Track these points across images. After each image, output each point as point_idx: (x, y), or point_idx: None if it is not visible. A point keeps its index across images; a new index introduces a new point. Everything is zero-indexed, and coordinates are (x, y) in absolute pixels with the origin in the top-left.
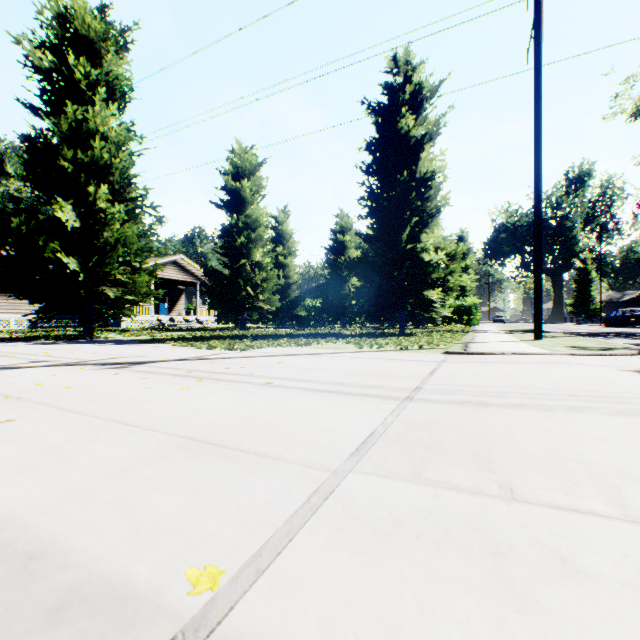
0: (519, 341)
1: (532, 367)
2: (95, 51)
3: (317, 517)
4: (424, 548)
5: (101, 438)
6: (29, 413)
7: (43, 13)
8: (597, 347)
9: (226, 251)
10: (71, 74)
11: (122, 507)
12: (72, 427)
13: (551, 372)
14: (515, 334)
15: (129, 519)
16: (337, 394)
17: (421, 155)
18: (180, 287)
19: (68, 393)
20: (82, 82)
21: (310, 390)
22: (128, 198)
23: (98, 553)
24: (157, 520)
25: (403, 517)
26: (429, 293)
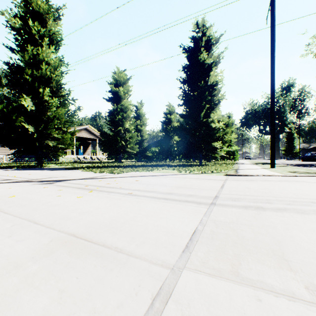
0: (263, 168)
1: (278, 183)
2: (43, 19)
3: None
4: None
5: (14, 235)
6: None
7: None
8: (307, 172)
9: (111, 123)
10: (30, 31)
11: None
12: None
13: (290, 186)
14: (259, 165)
15: None
16: (169, 200)
17: (210, 73)
18: (89, 141)
19: (11, 200)
20: (36, 35)
21: (153, 198)
22: (60, 95)
23: None
24: None
25: None
26: (215, 144)
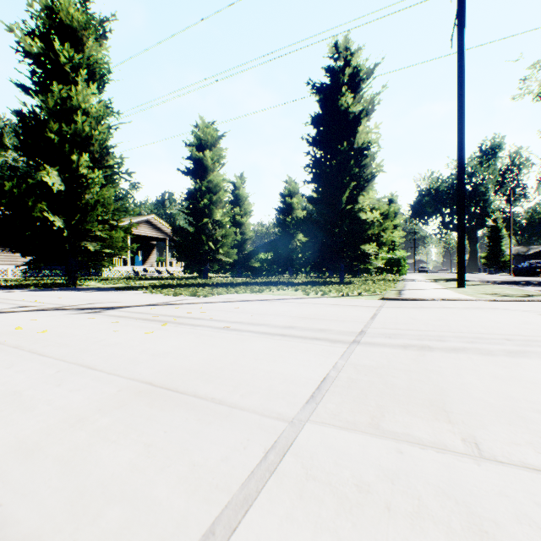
0: (445, 288)
1: (462, 312)
2: (78, 38)
3: (275, 479)
4: (398, 524)
5: (64, 383)
6: (1, 356)
7: (33, 5)
8: (515, 294)
9: (191, 211)
10: (57, 58)
11: (69, 465)
12: (38, 371)
13: (481, 317)
14: (440, 282)
15: (74, 481)
16: (289, 337)
17: (358, 128)
18: (152, 242)
19: (43, 336)
20: (66, 65)
21: (264, 334)
22: (106, 165)
23: (31, 529)
24: (104, 482)
25: (368, 480)
26: (365, 247)
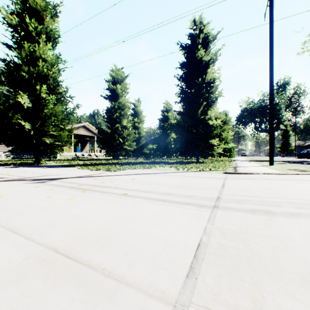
0: (262, 166)
1: (281, 182)
2: (40, 16)
3: None
4: None
5: None
6: None
7: None
8: (308, 169)
9: (109, 120)
10: (27, 28)
11: None
12: None
13: (296, 186)
14: (256, 162)
15: None
16: (168, 202)
17: (208, 70)
18: (87, 138)
19: None
20: (33, 32)
21: (150, 199)
22: (58, 92)
23: None
24: None
25: None
26: (212, 141)
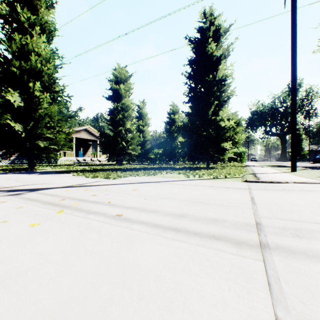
0: (284, 172)
1: None
2: (34, 6)
3: None
4: None
5: None
6: None
7: None
8: None
9: (111, 123)
10: (20, 19)
11: None
12: None
13: None
14: (273, 168)
15: None
16: (183, 235)
17: (219, 66)
18: (89, 143)
19: None
20: (25, 23)
21: (155, 227)
22: (54, 91)
23: None
24: None
25: None
26: (224, 144)
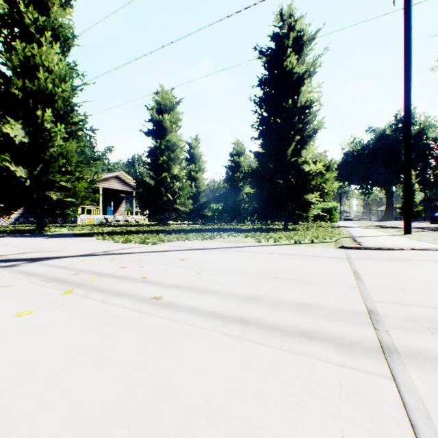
0: (393, 235)
1: None
2: (43, 3)
3: None
4: None
5: None
6: None
7: None
8: None
9: (152, 167)
10: (23, 21)
11: None
12: None
13: None
14: (377, 229)
15: None
16: (256, 331)
17: (302, 88)
18: (122, 195)
19: None
20: (31, 26)
21: (212, 317)
22: (72, 122)
23: None
24: None
25: None
26: (309, 196)
